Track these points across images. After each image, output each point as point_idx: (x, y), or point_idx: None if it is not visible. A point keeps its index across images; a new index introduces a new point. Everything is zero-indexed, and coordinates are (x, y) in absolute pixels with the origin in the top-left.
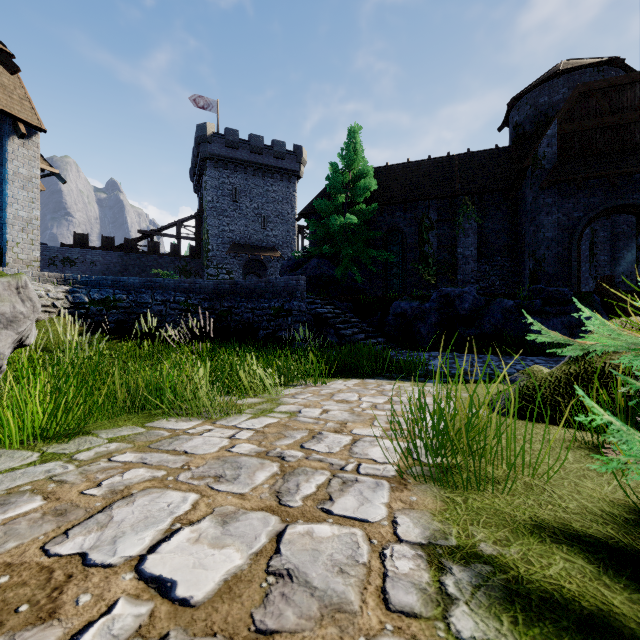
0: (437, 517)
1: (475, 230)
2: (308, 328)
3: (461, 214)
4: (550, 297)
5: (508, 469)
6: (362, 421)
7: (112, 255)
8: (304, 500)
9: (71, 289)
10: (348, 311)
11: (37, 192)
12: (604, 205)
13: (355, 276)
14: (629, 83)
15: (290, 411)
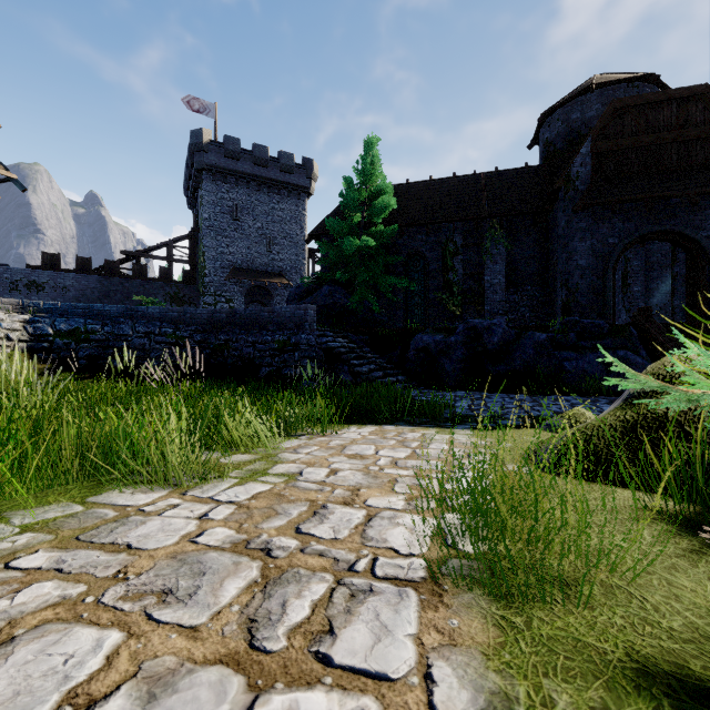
0: (492, 662)
1: (504, 256)
2: (318, 365)
3: (488, 238)
4: (585, 330)
5: (575, 560)
6: (379, 485)
7: (89, 279)
8: (290, 636)
9: (31, 318)
10: (364, 345)
11: None
12: (640, 231)
13: (372, 306)
14: (666, 100)
15: (288, 473)
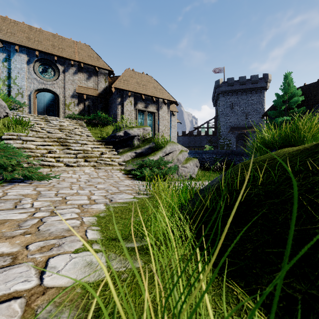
0: None
1: None
2: None
3: None
4: None
5: None
6: None
7: (185, 138)
8: None
9: None
10: None
11: (176, 128)
12: None
13: None
14: None
15: None
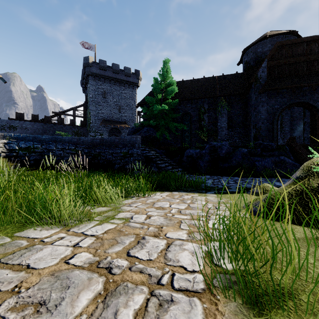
0: None
1: (226, 114)
2: (142, 163)
3: (219, 106)
4: (265, 147)
5: (292, 275)
6: (172, 225)
7: (37, 124)
8: None
9: (7, 141)
10: (163, 154)
11: None
12: (289, 102)
13: (166, 136)
14: (301, 42)
15: (125, 217)
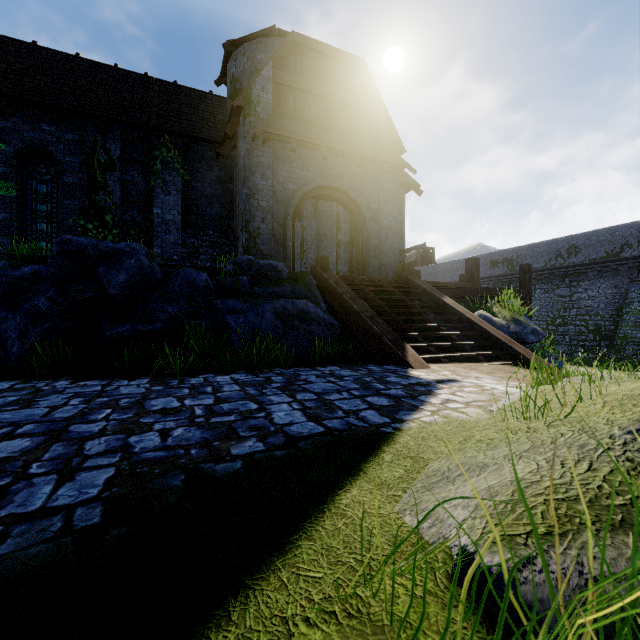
0: None
1: (180, 187)
2: None
3: (159, 158)
4: (262, 274)
5: None
6: None
7: None
8: None
9: None
10: None
11: None
12: (316, 182)
13: None
14: (336, 58)
15: None
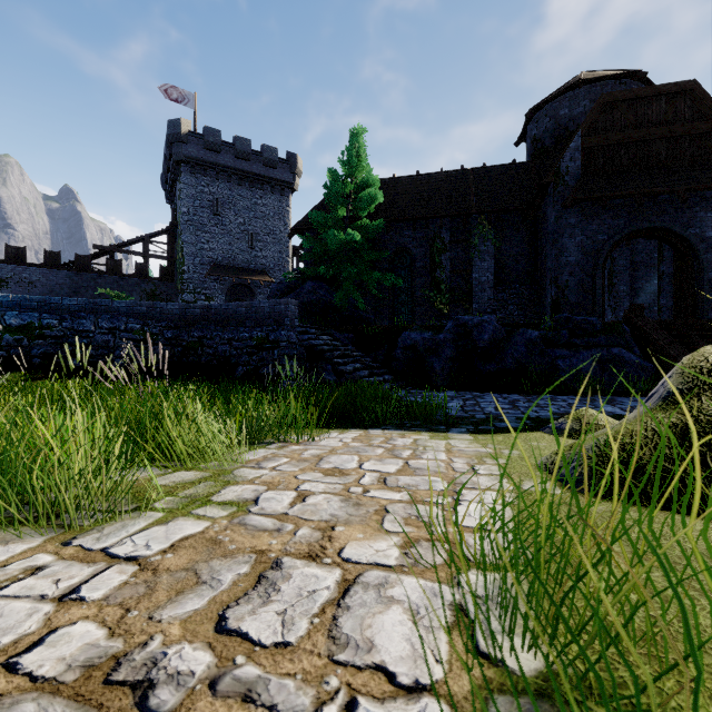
0: None
1: (492, 253)
2: (299, 363)
3: (477, 235)
4: (577, 327)
5: None
6: (363, 519)
7: (58, 274)
8: None
9: None
10: (349, 343)
11: None
12: (629, 228)
13: (357, 303)
14: (655, 95)
15: (239, 499)
